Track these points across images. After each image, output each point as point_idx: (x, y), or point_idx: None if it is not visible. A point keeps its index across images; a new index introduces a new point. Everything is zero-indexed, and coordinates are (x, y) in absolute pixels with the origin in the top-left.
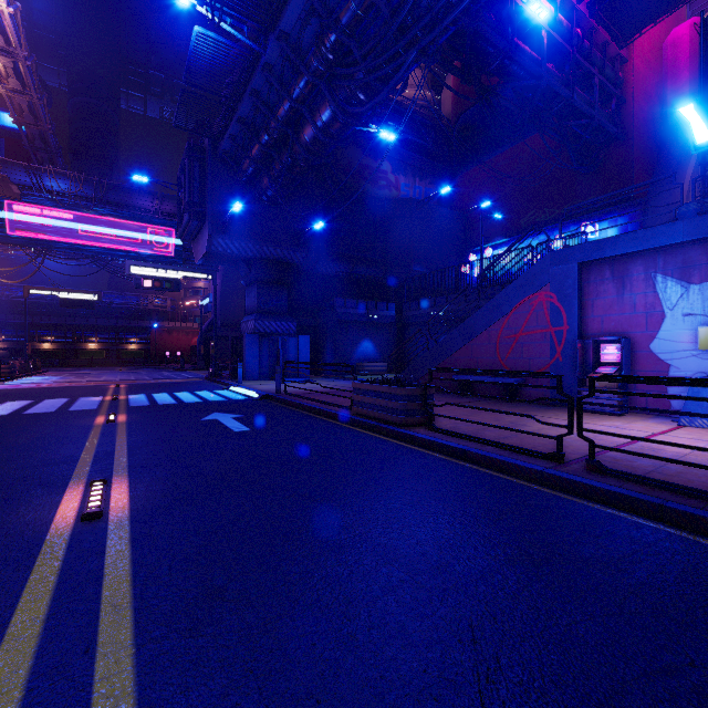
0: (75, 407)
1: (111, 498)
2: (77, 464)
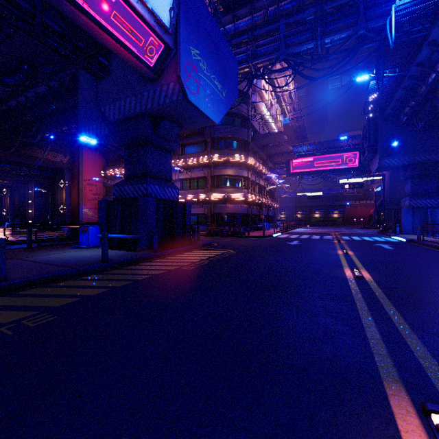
0: (324, 238)
1: (348, 253)
2: (336, 248)
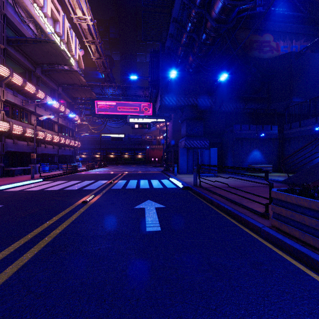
0: (88, 187)
1: None
2: None
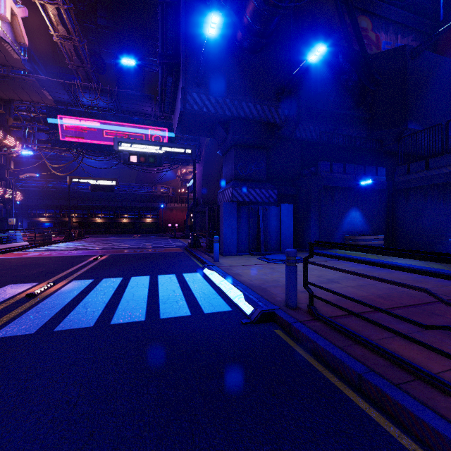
0: None
1: None
2: None
